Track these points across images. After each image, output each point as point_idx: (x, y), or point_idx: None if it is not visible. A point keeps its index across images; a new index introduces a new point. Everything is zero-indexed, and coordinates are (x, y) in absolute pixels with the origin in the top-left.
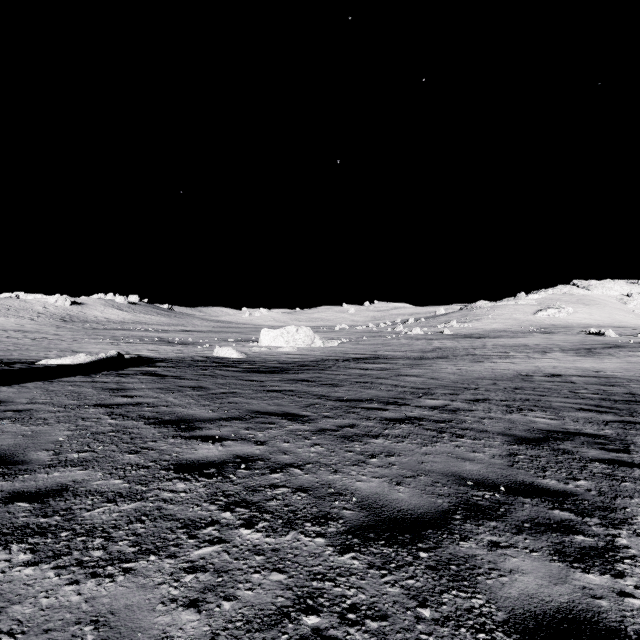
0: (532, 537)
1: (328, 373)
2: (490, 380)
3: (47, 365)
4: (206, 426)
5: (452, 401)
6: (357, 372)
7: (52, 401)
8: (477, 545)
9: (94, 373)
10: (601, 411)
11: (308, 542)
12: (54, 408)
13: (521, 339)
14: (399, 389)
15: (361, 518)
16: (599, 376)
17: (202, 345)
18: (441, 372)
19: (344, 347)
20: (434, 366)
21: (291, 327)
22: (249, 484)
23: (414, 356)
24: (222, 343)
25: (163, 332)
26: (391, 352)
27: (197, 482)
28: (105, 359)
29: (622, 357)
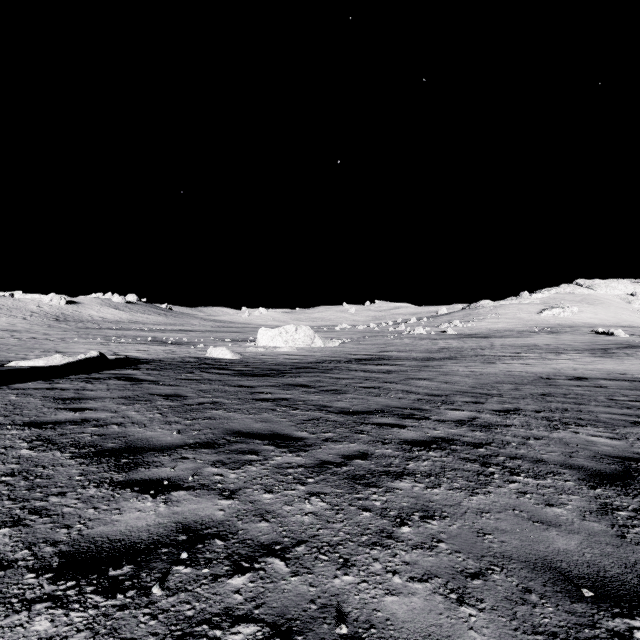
0: None
1: (329, 376)
2: (511, 384)
3: (15, 367)
4: (158, 460)
5: (479, 412)
6: (361, 375)
7: None
8: None
9: (60, 377)
10: None
11: None
12: None
13: (528, 339)
14: (412, 396)
15: None
16: (629, 379)
17: (196, 345)
18: (454, 375)
19: (345, 347)
20: (444, 368)
21: (290, 326)
22: (181, 613)
23: (420, 357)
24: (218, 343)
25: (158, 332)
26: (395, 352)
27: (80, 611)
28: (84, 360)
29: None
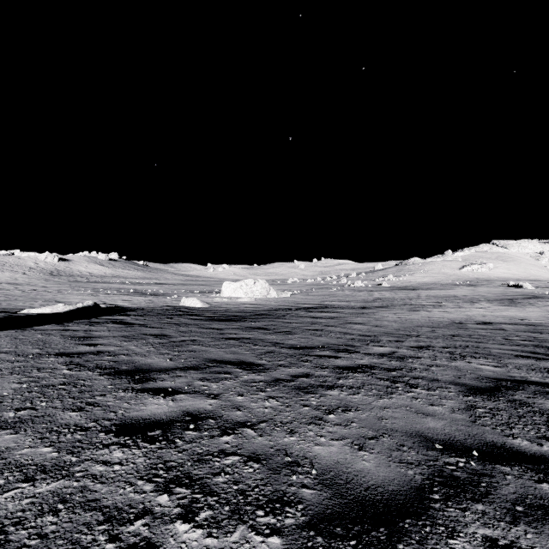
0: (533, 529)
1: (282, 321)
2: (428, 327)
3: (28, 314)
4: (161, 377)
5: (398, 348)
6: (308, 320)
7: (16, 350)
8: (471, 545)
9: (68, 321)
10: (539, 358)
11: (260, 545)
12: (13, 358)
13: (450, 291)
14: (347, 336)
15: (324, 501)
16: (526, 324)
17: (171, 296)
18: (383, 320)
19: (296, 298)
20: (376, 315)
21: (249, 280)
22: (195, 451)
23: (358, 306)
24: (189, 294)
25: (138, 285)
26: (337, 302)
27: (137, 449)
28: (82, 308)
29: (542, 306)
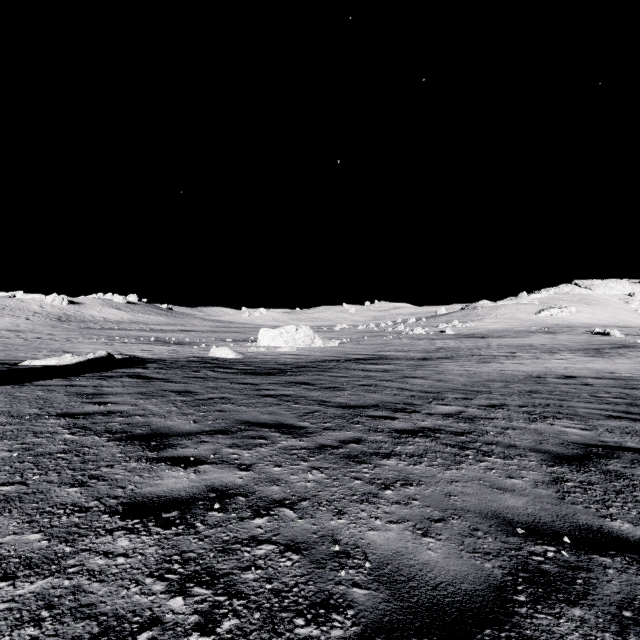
0: None
1: (328, 375)
2: (501, 382)
3: (29, 366)
4: (182, 443)
5: (466, 407)
6: (359, 374)
7: (10, 410)
8: None
9: (75, 375)
10: (634, 419)
11: None
12: (6, 419)
13: (525, 339)
14: (406, 393)
15: (380, 605)
16: (616, 378)
17: (199, 345)
18: (448, 374)
19: (345, 347)
20: (440, 367)
21: (290, 326)
22: (220, 538)
23: (417, 356)
24: (219, 343)
25: (160, 332)
26: (393, 352)
27: (148, 536)
28: (93, 360)
29: (633, 357)
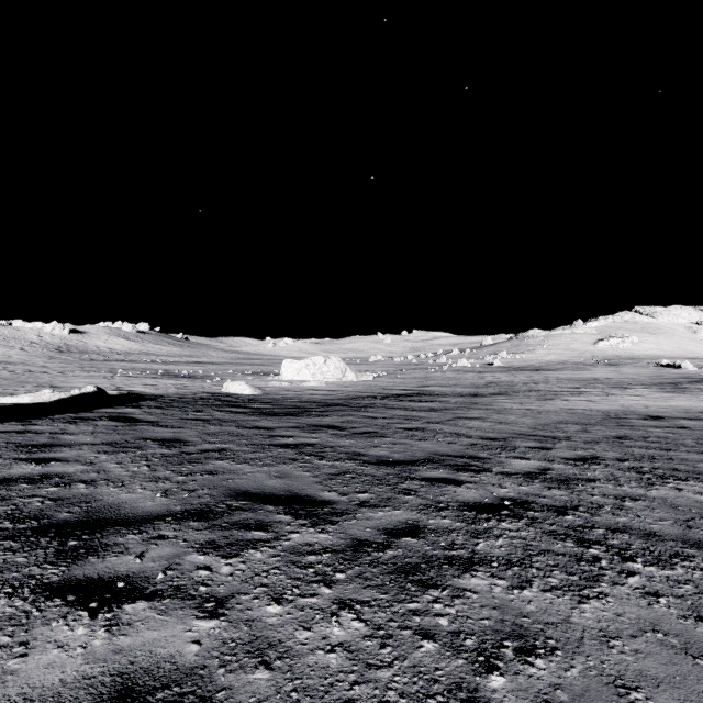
0: None
1: (363, 415)
2: (577, 425)
3: None
4: (122, 541)
5: (549, 462)
6: (401, 414)
7: None
8: None
9: (40, 417)
10: None
11: None
12: None
13: (586, 372)
14: (464, 440)
15: None
16: None
17: (212, 379)
18: (508, 413)
19: (381, 381)
20: (495, 405)
21: (318, 357)
22: None
23: (466, 392)
24: (237, 376)
25: (171, 364)
26: (437, 387)
27: None
28: (78, 396)
29: None
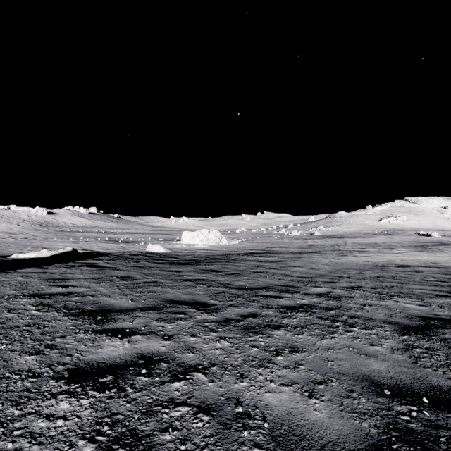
0: None
1: (232, 264)
2: (356, 270)
3: (16, 258)
4: (121, 317)
5: (333, 288)
6: (254, 264)
7: None
8: None
9: (48, 265)
10: None
11: None
12: None
13: (371, 239)
14: (288, 278)
15: None
16: (438, 267)
17: (139, 243)
18: (318, 263)
19: (243, 244)
20: (311, 259)
21: (204, 230)
22: (145, 401)
23: (295, 251)
24: (154, 241)
25: (112, 234)
26: (278, 248)
27: (85, 399)
28: (63, 254)
29: (449, 252)
